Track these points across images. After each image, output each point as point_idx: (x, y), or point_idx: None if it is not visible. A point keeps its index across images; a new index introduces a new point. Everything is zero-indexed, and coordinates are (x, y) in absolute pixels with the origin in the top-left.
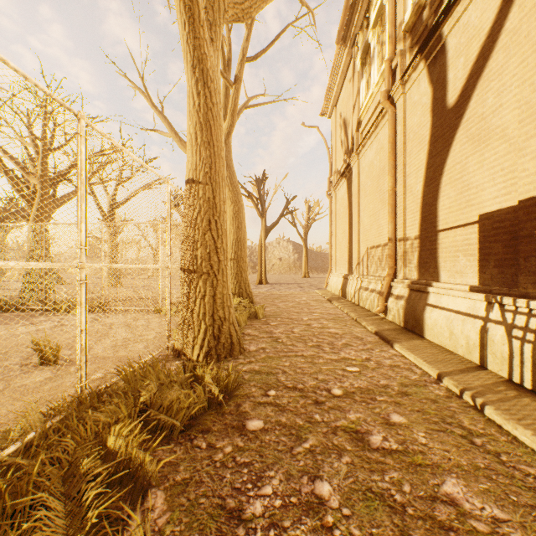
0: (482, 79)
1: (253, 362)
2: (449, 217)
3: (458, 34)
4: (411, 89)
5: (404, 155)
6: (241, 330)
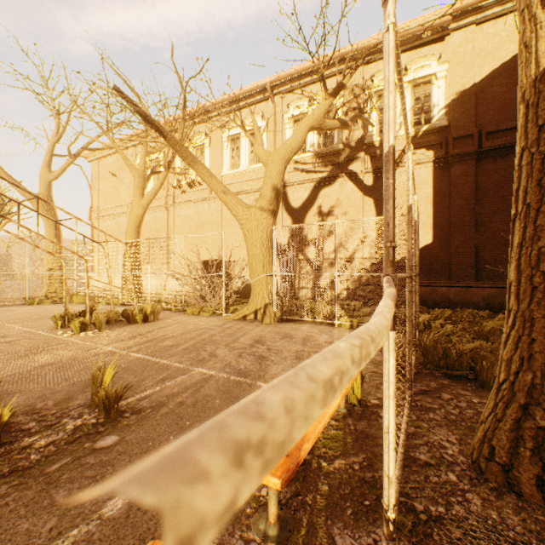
0: (203, 227)
1: None
2: (193, 259)
3: (197, 209)
4: (177, 209)
5: (174, 231)
6: None
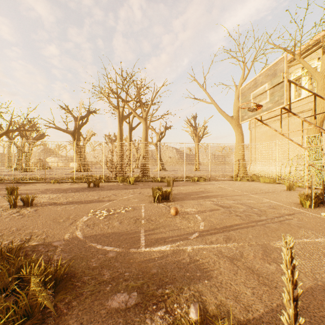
0: None
1: None
2: None
3: None
4: None
5: None
6: None
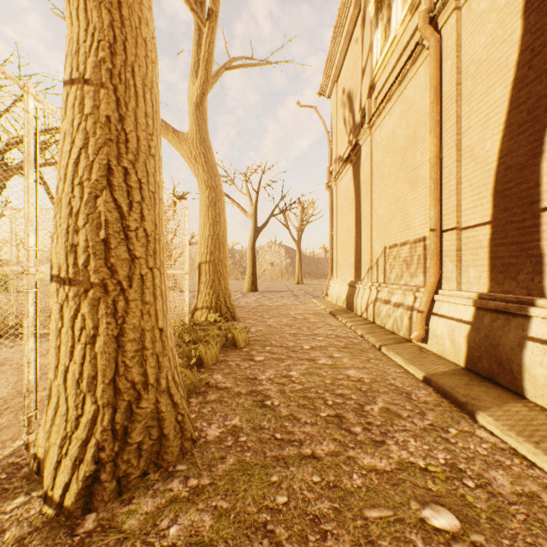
0: None
1: (203, 491)
2: None
3: None
4: None
5: (457, 102)
6: (204, 378)
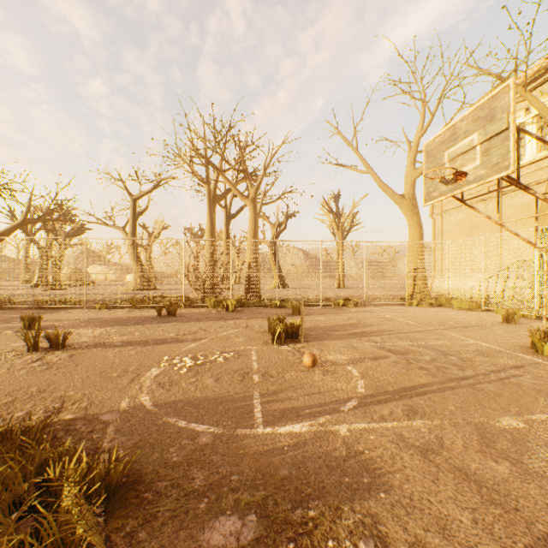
0: None
1: None
2: None
3: None
4: None
5: None
6: None
